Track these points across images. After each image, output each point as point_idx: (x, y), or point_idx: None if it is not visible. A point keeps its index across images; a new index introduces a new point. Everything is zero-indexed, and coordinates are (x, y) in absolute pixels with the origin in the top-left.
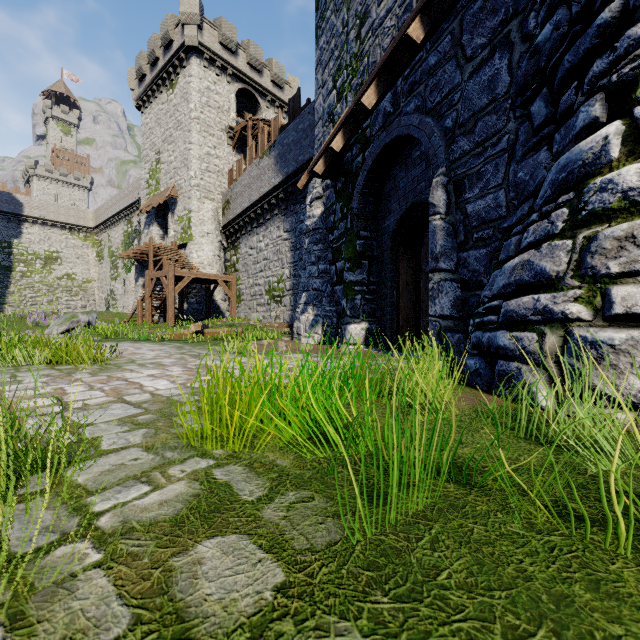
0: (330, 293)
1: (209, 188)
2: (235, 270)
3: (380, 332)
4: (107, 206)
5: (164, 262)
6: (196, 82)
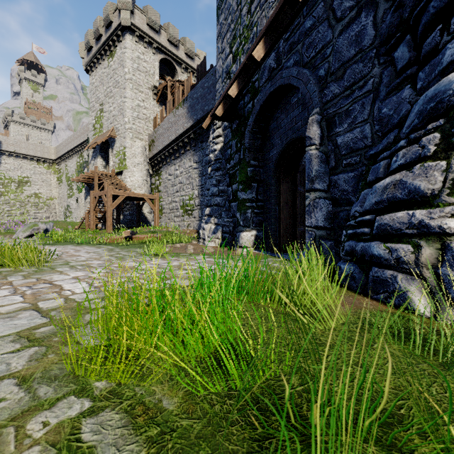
0: (227, 208)
1: (139, 131)
2: (158, 191)
3: (266, 238)
4: (65, 144)
5: (105, 185)
6: (129, 52)
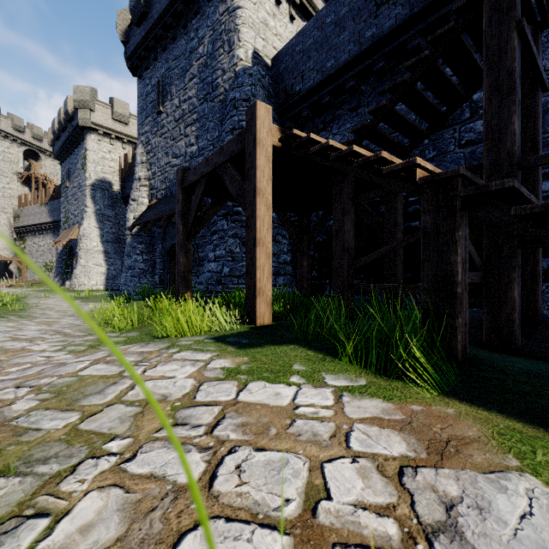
0: (64, 273)
1: (4, 206)
2: (23, 252)
3: None
4: None
5: None
6: None
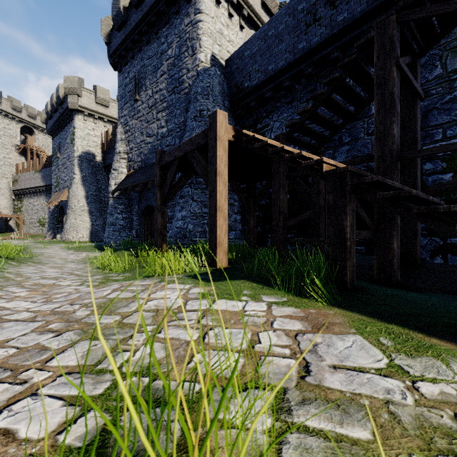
0: (55, 228)
1: (5, 173)
2: (21, 210)
3: None
4: None
5: None
6: None
